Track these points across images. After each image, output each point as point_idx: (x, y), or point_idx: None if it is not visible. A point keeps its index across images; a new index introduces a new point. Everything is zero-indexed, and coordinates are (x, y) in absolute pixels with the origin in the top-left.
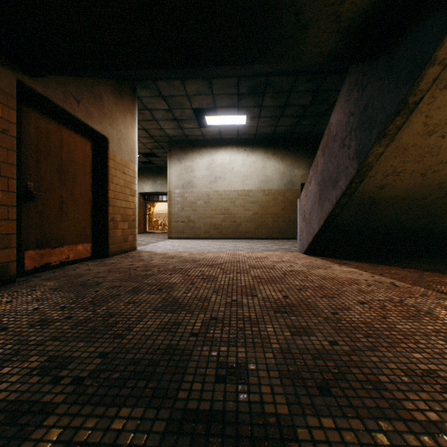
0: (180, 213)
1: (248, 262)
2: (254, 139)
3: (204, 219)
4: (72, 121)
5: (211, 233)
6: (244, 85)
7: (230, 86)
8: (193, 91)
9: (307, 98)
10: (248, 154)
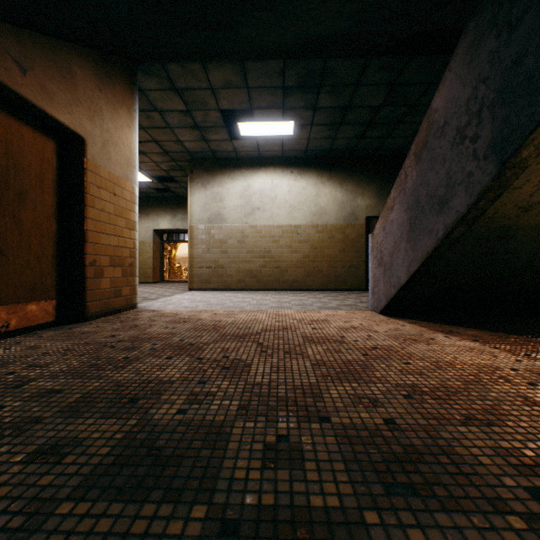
0: (205, 256)
1: (300, 329)
2: (304, 157)
3: (237, 264)
4: (16, 103)
5: (246, 283)
6: (291, 73)
7: (272, 73)
8: (220, 82)
9: (379, 95)
10: (297, 177)
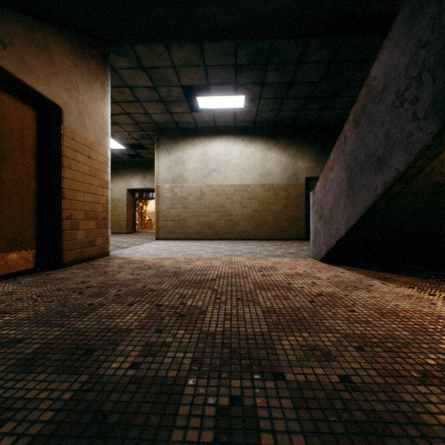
0: (169, 210)
1: (251, 276)
2: (253, 127)
3: (196, 218)
4: None
5: (204, 233)
6: (243, 52)
7: (225, 53)
8: (181, 61)
9: (318, 72)
10: (247, 144)
